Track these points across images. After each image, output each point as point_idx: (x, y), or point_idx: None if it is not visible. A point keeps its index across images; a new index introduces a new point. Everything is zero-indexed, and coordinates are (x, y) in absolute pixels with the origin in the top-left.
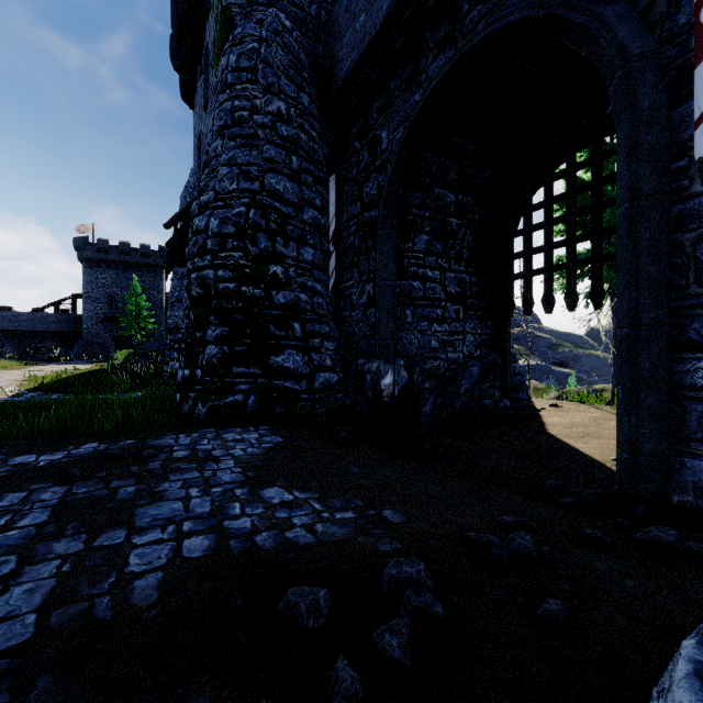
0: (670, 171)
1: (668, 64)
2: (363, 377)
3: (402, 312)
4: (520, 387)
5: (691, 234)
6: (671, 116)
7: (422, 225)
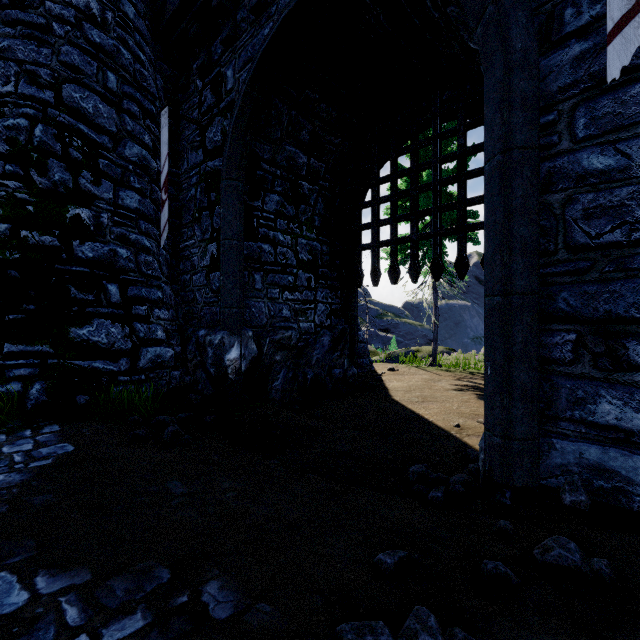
0: (539, 126)
1: (536, 8)
2: (204, 351)
3: (251, 277)
4: (363, 353)
5: (560, 195)
6: (540, 66)
7: (273, 184)
